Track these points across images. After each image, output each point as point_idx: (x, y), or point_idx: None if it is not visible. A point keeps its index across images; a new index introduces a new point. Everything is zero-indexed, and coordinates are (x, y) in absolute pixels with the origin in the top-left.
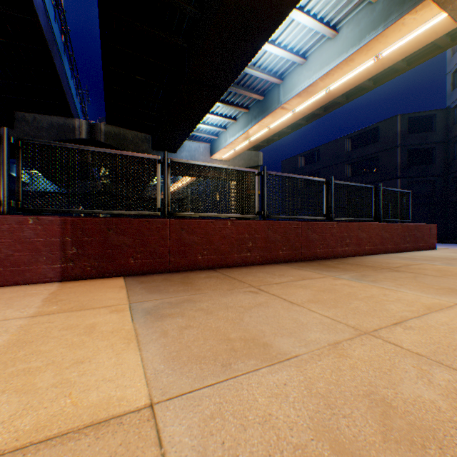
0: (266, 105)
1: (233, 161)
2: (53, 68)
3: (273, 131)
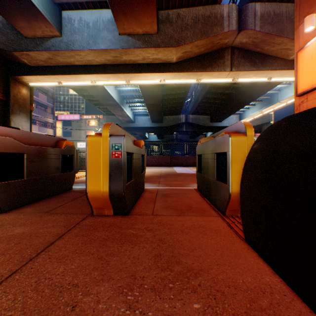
0: (271, 100)
1: (252, 121)
2: (183, 104)
3: (276, 109)
